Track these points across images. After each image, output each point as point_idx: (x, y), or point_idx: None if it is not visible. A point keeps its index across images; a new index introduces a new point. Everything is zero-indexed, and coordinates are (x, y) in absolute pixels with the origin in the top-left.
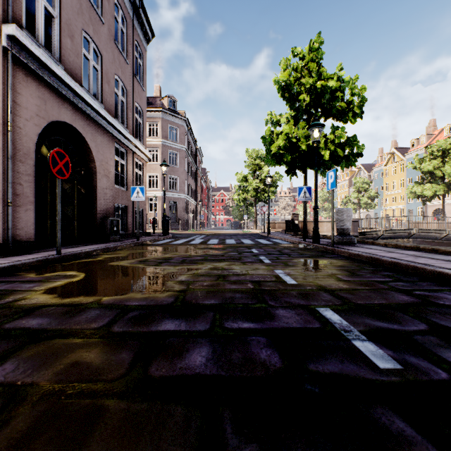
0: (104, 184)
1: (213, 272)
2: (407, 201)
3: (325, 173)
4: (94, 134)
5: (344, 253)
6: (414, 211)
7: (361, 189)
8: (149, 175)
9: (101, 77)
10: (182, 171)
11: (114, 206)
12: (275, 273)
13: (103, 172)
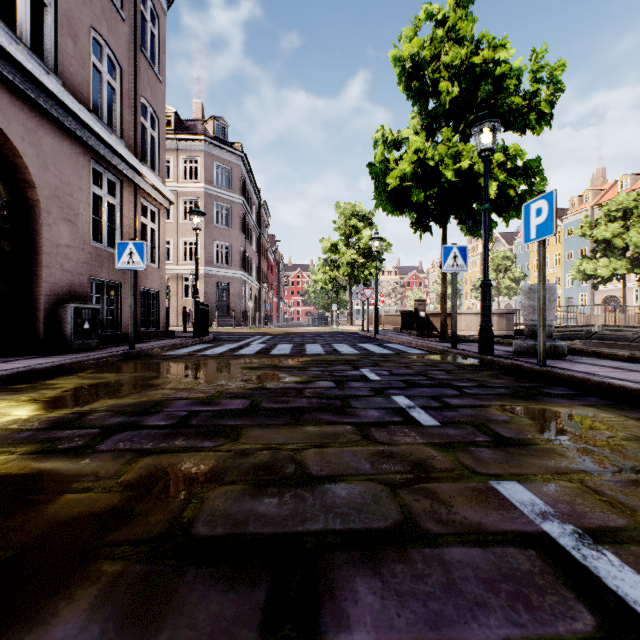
0: (63, 237)
1: (258, 510)
2: (565, 284)
3: (476, 229)
4: (32, 130)
5: (585, 383)
6: (575, 299)
7: (501, 267)
8: (183, 240)
9: (54, 20)
10: (237, 236)
11: (89, 281)
12: (522, 520)
13: (59, 212)
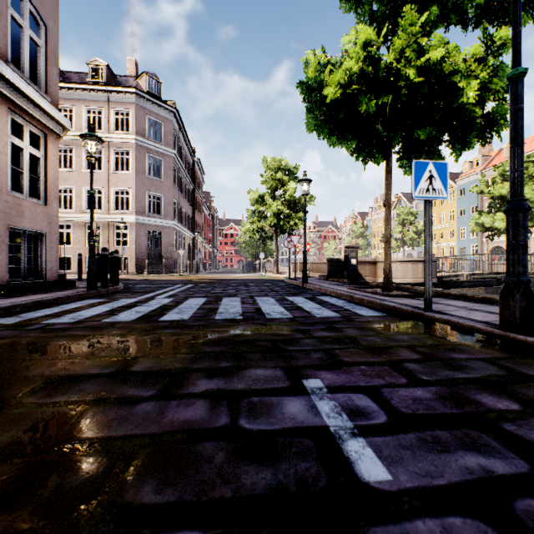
0: None
1: None
2: (459, 237)
3: None
4: None
5: None
6: (467, 249)
7: (406, 221)
8: (115, 189)
9: None
10: (170, 187)
11: None
12: None
13: None
